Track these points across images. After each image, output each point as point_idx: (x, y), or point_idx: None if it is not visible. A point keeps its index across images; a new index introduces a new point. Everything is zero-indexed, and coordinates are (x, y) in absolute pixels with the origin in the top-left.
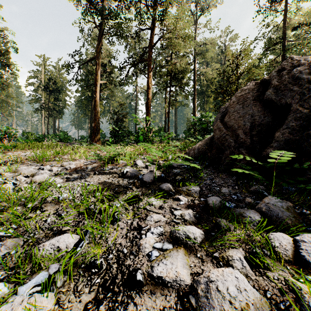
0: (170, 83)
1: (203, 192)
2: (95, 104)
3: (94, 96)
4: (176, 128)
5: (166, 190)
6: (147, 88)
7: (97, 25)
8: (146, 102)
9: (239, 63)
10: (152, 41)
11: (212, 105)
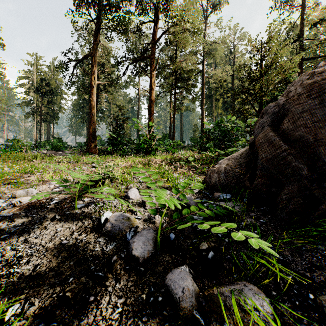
0: (176, 85)
1: (278, 311)
2: (91, 108)
3: (90, 98)
4: (181, 135)
5: (184, 308)
6: (150, 89)
7: (94, 19)
8: (149, 106)
9: (266, 54)
10: (155, 35)
11: (220, 110)
